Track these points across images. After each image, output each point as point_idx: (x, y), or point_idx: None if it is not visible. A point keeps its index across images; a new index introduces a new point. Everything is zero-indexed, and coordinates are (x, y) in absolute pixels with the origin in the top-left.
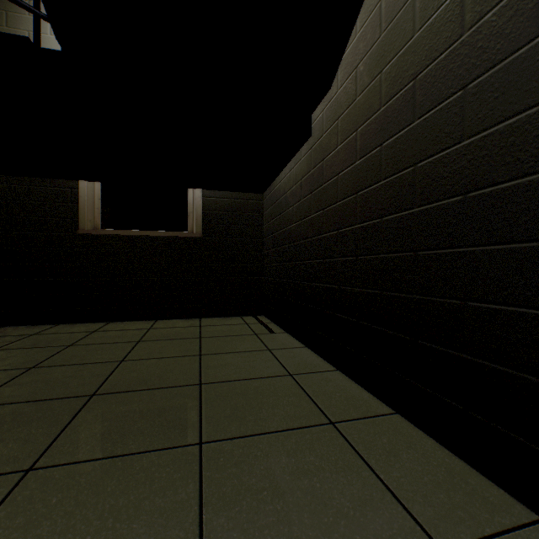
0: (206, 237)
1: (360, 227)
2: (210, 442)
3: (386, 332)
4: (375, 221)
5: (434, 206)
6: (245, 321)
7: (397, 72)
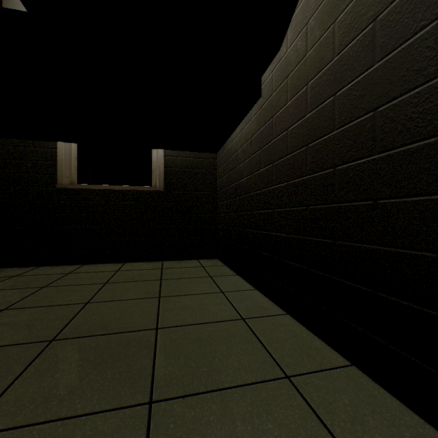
0: (168, 190)
1: (311, 178)
2: (160, 401)
3: (340, 281)
4: (327, 170)
5: (399, 151)
6: (201, 264)
7: (352, 17)
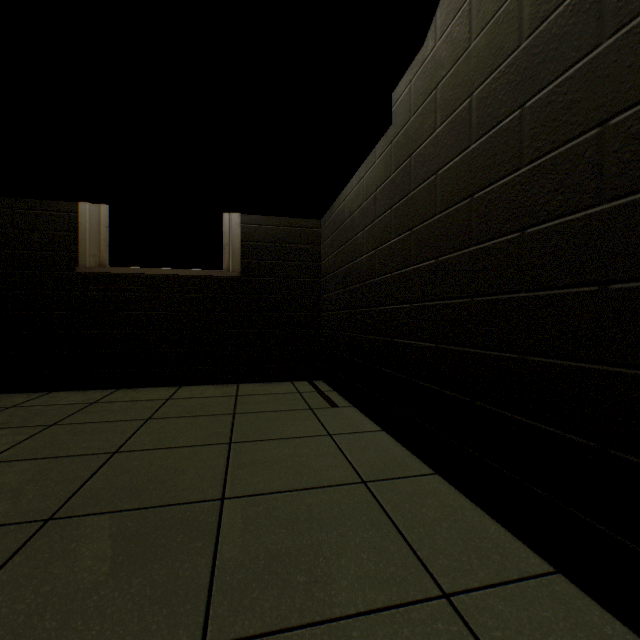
0: (246, 276)
1: (479, 250)
2: None
3: (532, 425)
4: (508, 236)
5: None
6: (297, 388)
7: None
